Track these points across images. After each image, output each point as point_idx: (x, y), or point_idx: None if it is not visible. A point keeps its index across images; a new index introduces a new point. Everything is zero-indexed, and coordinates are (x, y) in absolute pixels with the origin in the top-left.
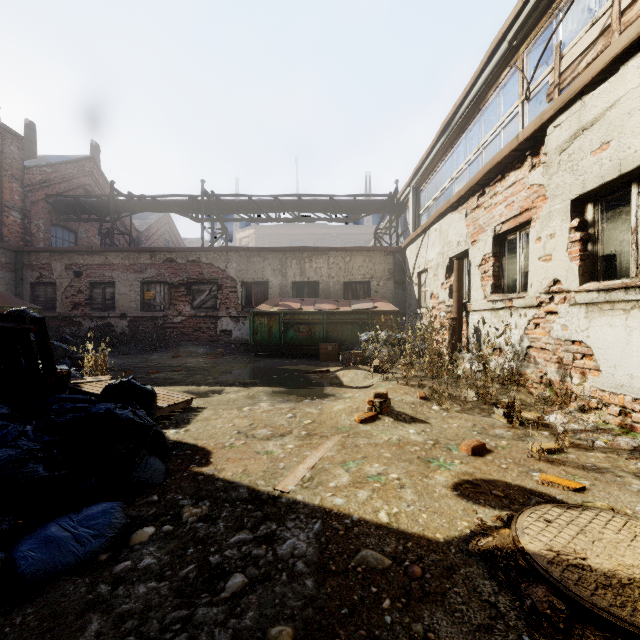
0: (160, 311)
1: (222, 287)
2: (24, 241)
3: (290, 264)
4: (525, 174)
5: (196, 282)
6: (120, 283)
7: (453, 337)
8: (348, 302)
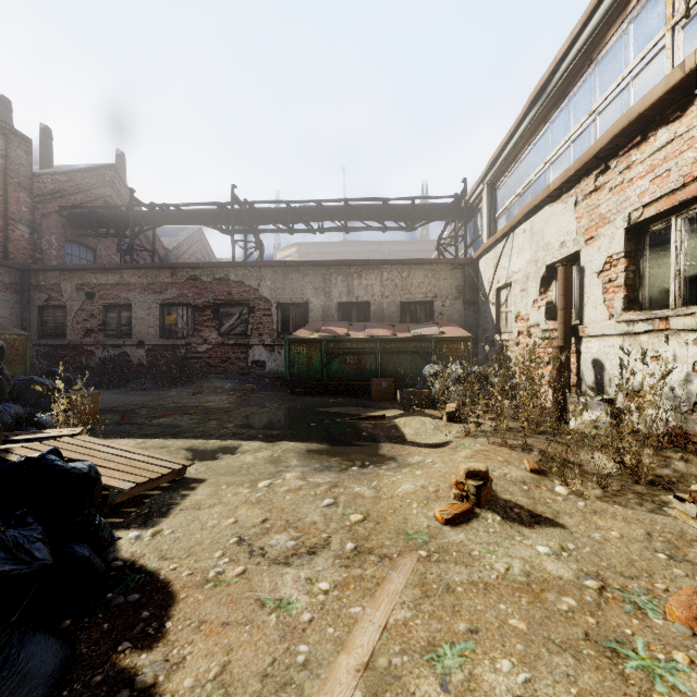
0: (182, 338)
1: (254, 309)
2: (33, 259)
3: (335, 281)
4: (694, 123)
5: (224, 304)
6: (137, 306)
7: (561, 373)
8: (406, 327)
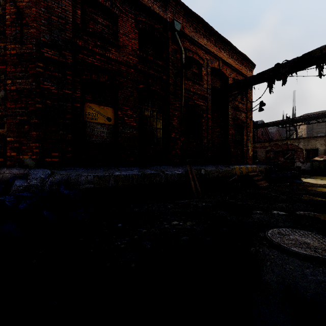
0: (272, 160)
1: (296, 151)
2: None
3: None
4: None
5: (285, 150)
6: (258, 152)
7: None
8: None
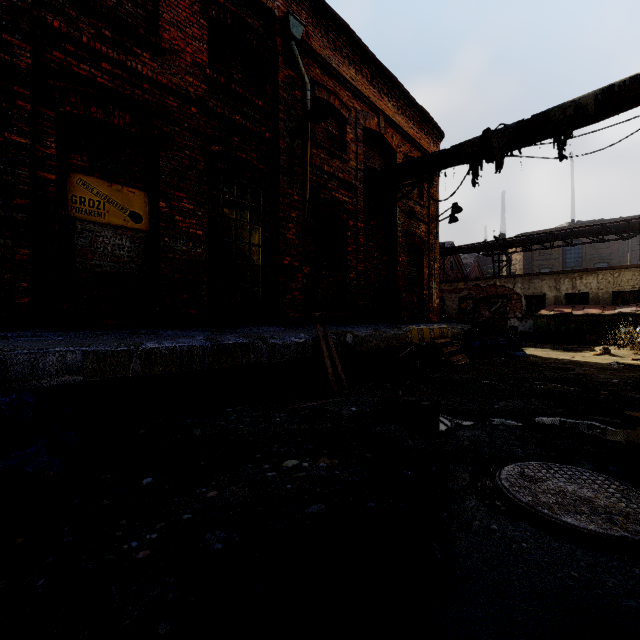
0: (469, 315)
1: (510, 299)
2: None
3: (563, 282)
4: None
5: (492, 297)
6: (447, 300)
7: None
8: (613, 307)
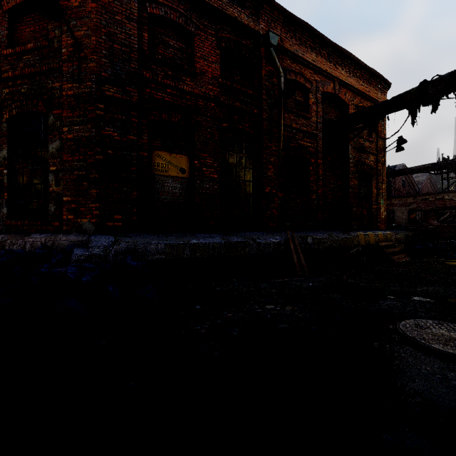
0: (418, 223)
1: None
2: None
3: None
4: None
5: (440, 209)
6: (397, 212)
7: None
8: None
